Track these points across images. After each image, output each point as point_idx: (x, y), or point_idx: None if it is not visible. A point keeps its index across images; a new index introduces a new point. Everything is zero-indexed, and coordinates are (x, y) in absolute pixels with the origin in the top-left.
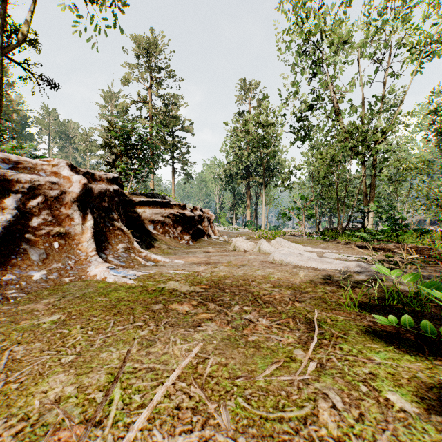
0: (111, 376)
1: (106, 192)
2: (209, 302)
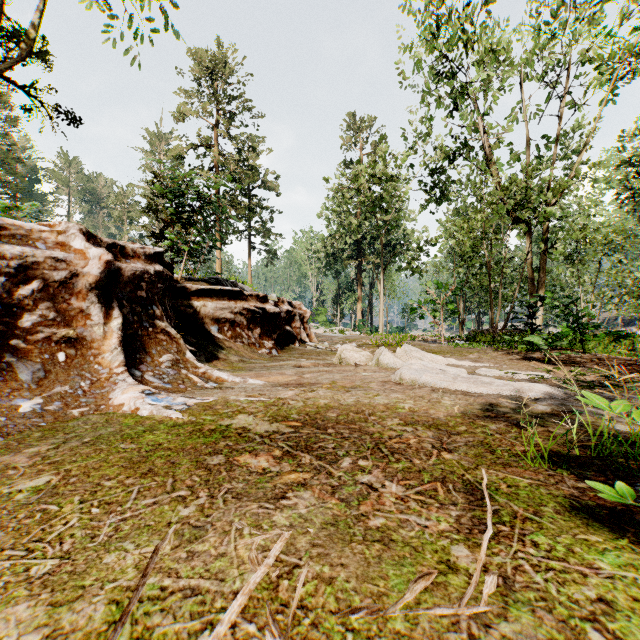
0: (116, 608)
1: (144, 275)
2: (301, 452)
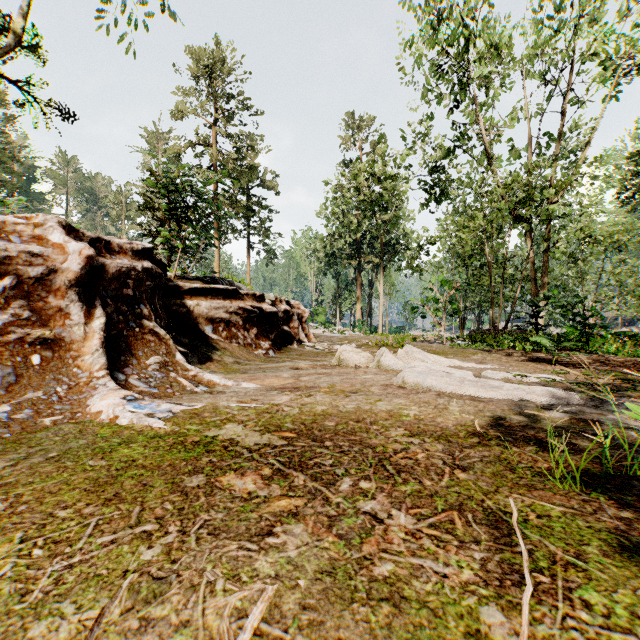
0: None
1: (130, 271)
2: (294, 471)
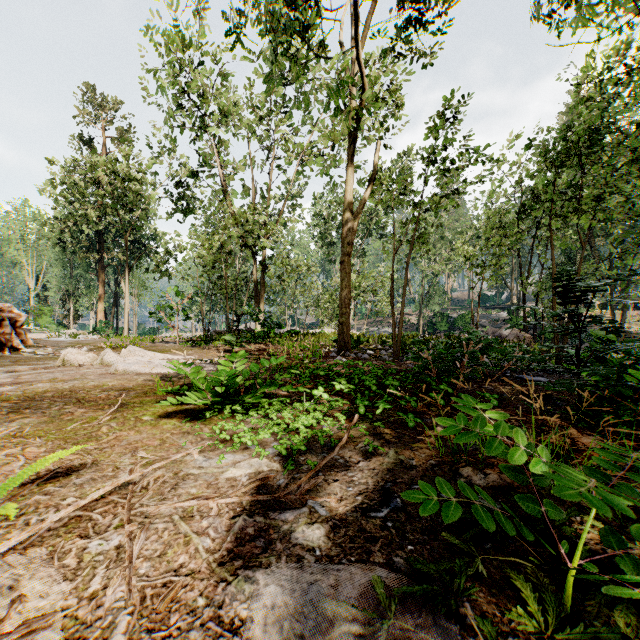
0: None
1: None
2: (24, 410)
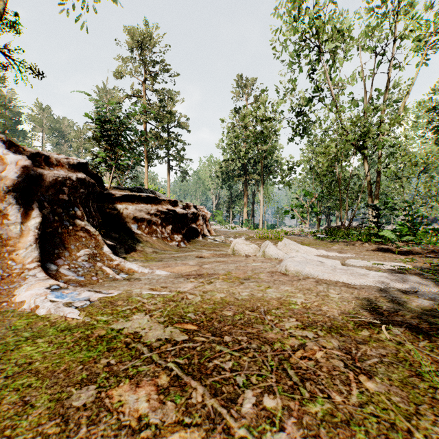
0: None
1: (65, 180)
2: (193, 379)
